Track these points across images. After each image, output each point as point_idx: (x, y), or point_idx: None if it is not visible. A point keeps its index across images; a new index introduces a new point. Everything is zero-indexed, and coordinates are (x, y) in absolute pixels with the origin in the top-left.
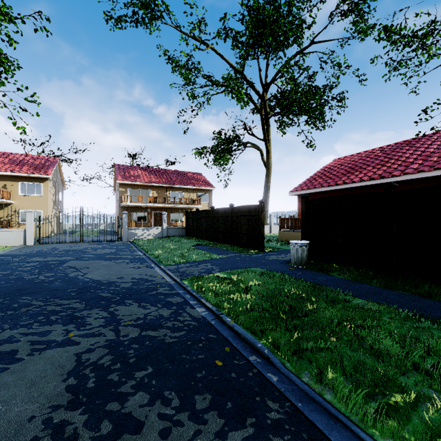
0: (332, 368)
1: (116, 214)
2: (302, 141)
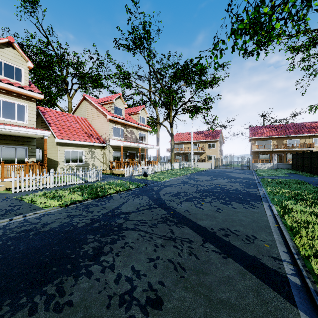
0: (269, 185)
1: None
2: None
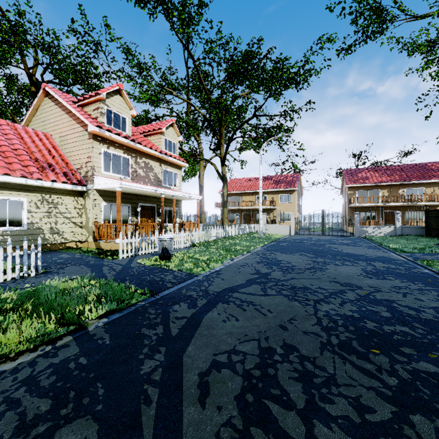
0: None
1: (344, 214)
2: None
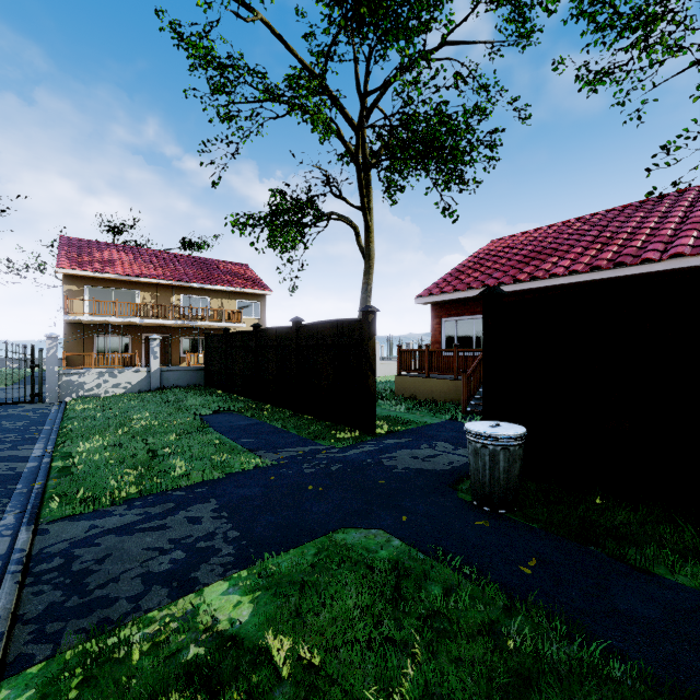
0: None
1: None
2: (435, 204)
